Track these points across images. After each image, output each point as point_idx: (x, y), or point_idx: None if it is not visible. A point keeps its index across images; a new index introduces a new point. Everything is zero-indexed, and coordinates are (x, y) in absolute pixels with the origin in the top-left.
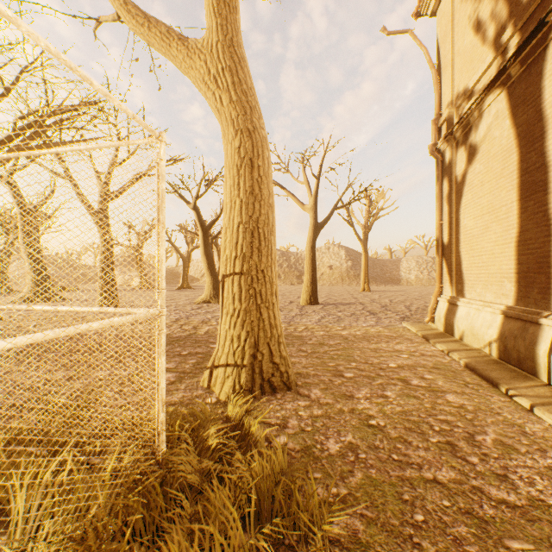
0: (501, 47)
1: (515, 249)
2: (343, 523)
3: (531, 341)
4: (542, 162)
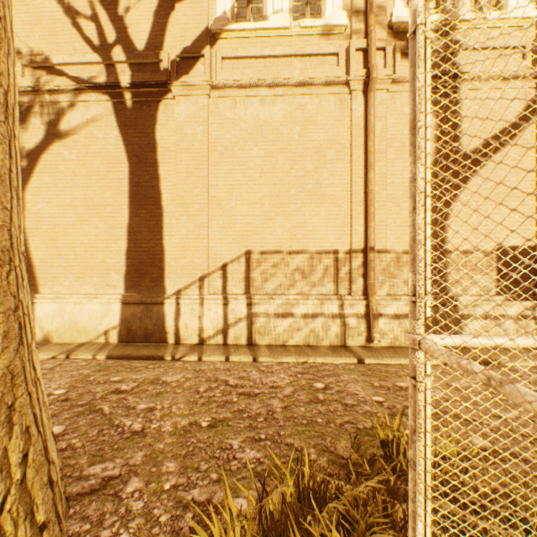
0: (110, 61)
1: (126, 246)
2: (344, 452)
3: (159, 317)
4: (155, 184)
